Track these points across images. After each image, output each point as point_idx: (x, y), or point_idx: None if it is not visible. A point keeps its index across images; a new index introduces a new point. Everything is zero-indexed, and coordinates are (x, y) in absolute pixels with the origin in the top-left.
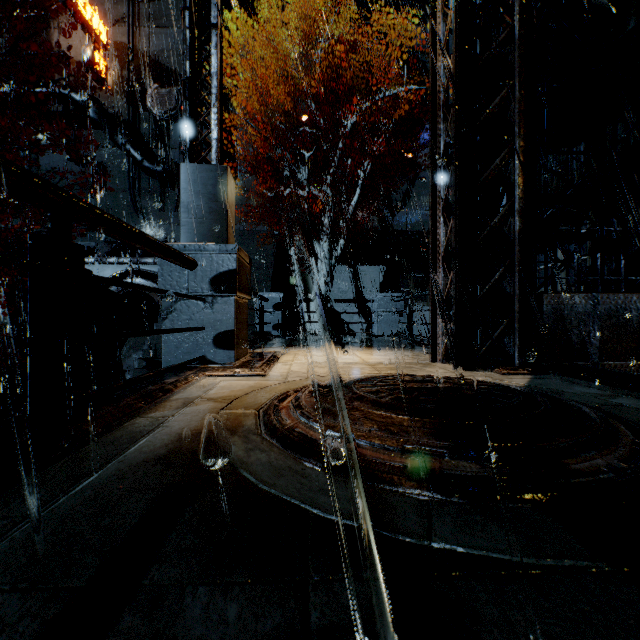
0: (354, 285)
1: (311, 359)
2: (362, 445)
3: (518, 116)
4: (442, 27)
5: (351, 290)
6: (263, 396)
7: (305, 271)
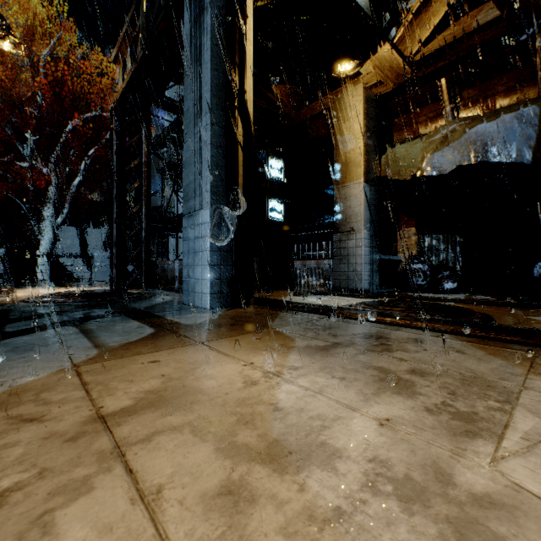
0: (79, 243)
1: (38, 292)
2: (59, 300)
3: (144, 192)
4: (115, 140)
5: (76, 246)
6: (17, 299)
7: (26, 227)
